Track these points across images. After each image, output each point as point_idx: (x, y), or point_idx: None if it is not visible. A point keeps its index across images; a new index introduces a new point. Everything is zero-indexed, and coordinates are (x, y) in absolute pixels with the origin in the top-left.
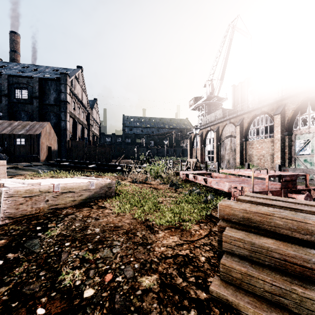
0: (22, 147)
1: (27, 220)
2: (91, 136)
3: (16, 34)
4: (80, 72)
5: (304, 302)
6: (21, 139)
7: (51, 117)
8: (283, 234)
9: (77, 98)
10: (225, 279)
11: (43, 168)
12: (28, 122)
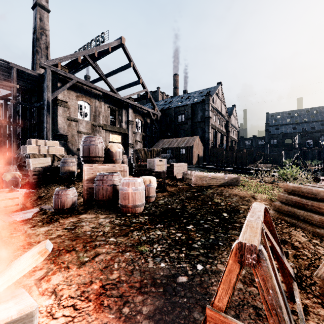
0: (183, 155)
1: (200, 186)
2: (229, 141)
3: (177, 75)
4: (219, 87)
5: (295, 213)
6: (183, 149)
7: (198, 131)
8: (305, 195)
9: (217, 111)
10: (274, 209)
11: (196, 169)
12: (186, 137)
